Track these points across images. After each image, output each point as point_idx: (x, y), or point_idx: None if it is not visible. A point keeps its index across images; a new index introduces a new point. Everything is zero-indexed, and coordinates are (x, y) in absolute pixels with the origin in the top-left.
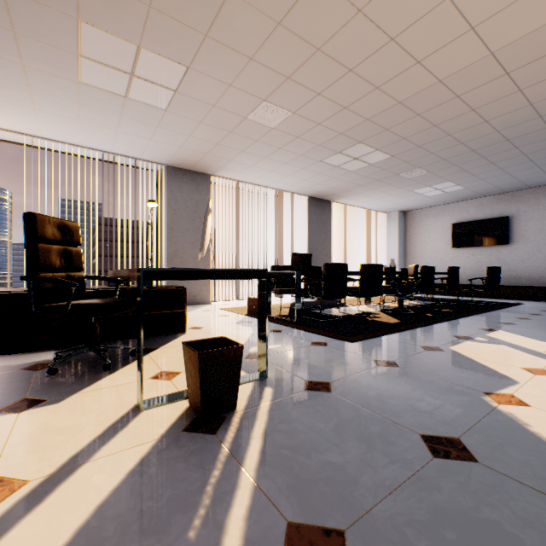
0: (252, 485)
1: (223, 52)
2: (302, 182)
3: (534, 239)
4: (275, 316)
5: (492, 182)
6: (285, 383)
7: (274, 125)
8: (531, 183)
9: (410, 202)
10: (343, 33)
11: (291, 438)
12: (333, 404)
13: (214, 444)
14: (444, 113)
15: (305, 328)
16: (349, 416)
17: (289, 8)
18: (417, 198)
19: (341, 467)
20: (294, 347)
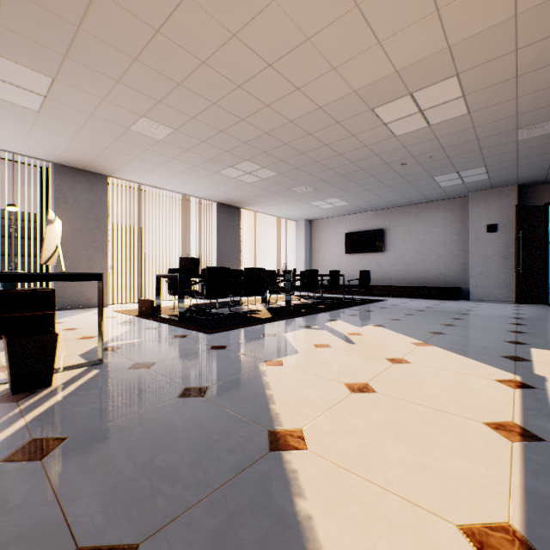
0: (22, 425)
1: (87, 72)
2: (207, 190)
3: (400, 248)
4: (163, 316)
5: (368, 201)
6: (115, 366)
7: (160, 138)
8: (396, 203)
9: (312, 213)
10: (196, 76)
11: (82, 398)
12: (140, 376)
13: (11, 408)
14: (305, 145)
15: (182, 324)
16: (144, 382)
17: (141, 50)
18: (316, 209)
19: (103, 409)
20: (154, 340)
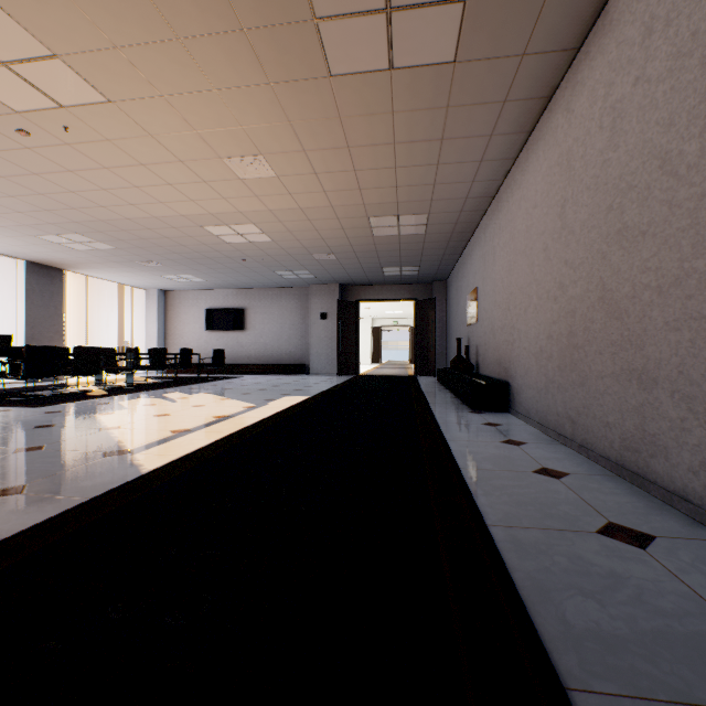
0: None
1: None
2: (13, 247)
3: (259, 328)
4: None
5: (226, 281)
6: None
7: None
8: (254, 285)
9: (166, 284)
10: (26, 177)
11: None
12: None
13: None
14: (146, 234)
15: None
16: None
17: None
18: (170, 281)
19: None
20: None
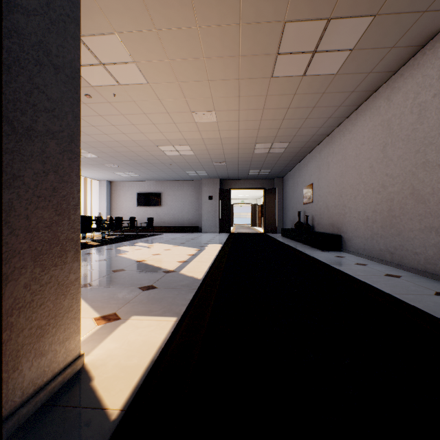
0: None
1: None
2: None
3: (170, 204)
4: None
5: (152, 176)
6: None
7: None
8: (168, 179)
9: (114, 177)
10: None
11: None
12: None
13: None
14: (121, 149)
15: None
16: None
17: None
18: (117, 176)
19: None
20: None
